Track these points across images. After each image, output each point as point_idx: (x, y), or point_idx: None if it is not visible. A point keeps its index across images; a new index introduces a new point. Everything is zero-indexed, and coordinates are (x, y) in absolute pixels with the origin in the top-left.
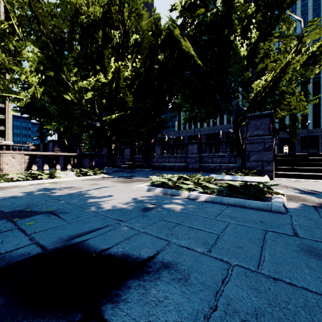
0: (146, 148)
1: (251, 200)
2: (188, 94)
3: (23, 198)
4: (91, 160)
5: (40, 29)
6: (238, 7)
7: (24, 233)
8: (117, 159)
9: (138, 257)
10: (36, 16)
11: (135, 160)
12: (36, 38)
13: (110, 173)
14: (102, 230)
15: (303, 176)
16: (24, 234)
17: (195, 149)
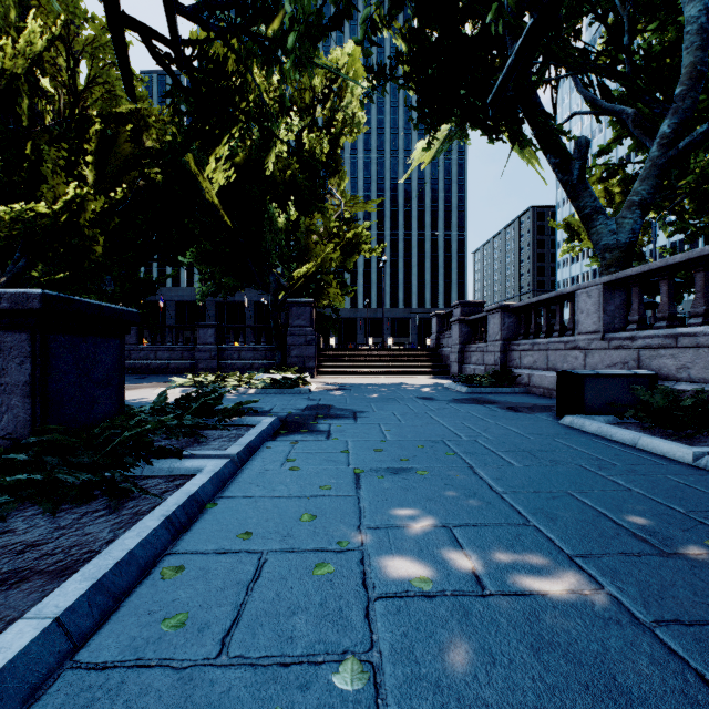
0: None
1: (289, 388)
2: (207, 253)
3: None
4: None
5: None
6: (277, 157)
7: None
8: None
9: None
10: None
11: None
12: None
13: None
14: None
15: (342, 373)
16: None
17: (211, 337)
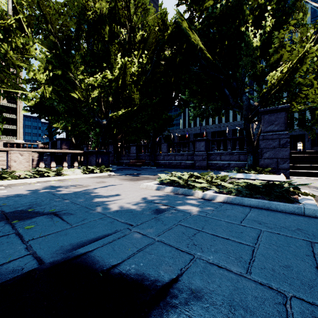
0: (152, 145)
1: (277, 202)
2: (196, 90)
3: (27, 197)
4: (97, 157)
5: (48, 28)
6: None
7: (21, 240)
8: (123, 157)
9: (157, 280)
10: (44, 15)
11: (141, 157)
12: (45, 37)
13: (117, 170)
14: (110, 237)
15: None
16: (21, 240)
17: (202, 146)
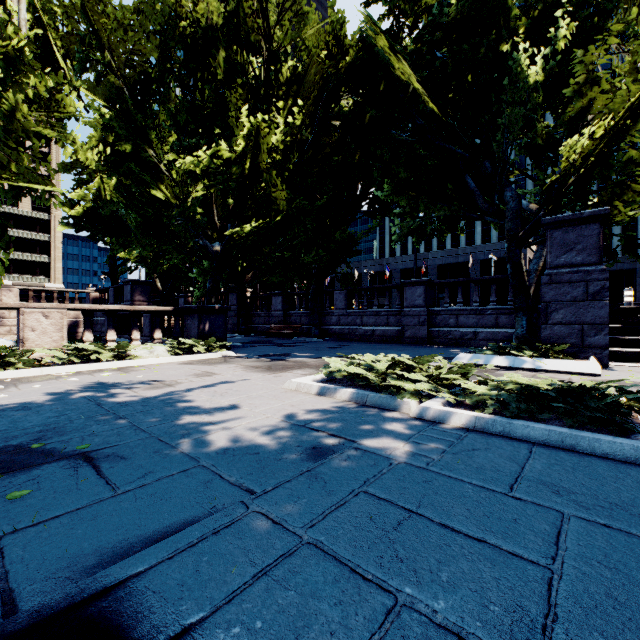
0: (314, 294)
1: (595, 435)
2: (406, 179)
3: (41, 411)
4: (202, 320)
5: (105, 59)
6: None
7: None
8: (257, 318)
9: None
10: (96, 33)
11: (293, 319)
12: (97, 78)
13: (242, 347)
14: (195, 528)
15: None
16: None
17: (419, 297)
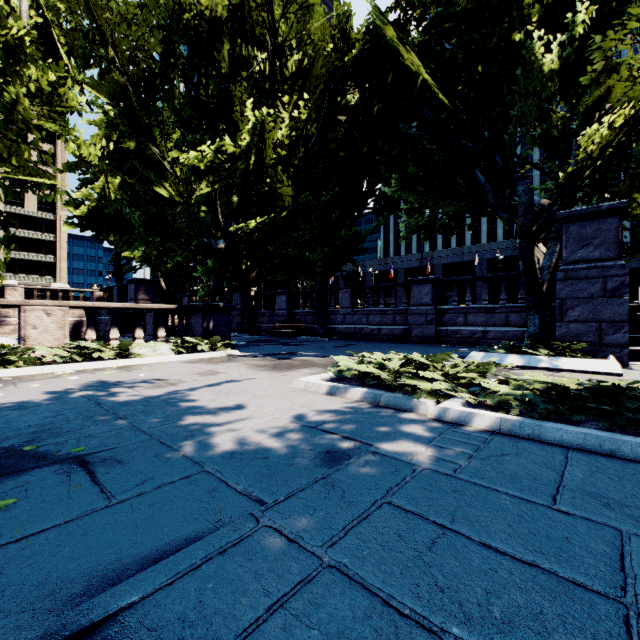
0: (319, 293)
1: (637, 439)
2: (415, 174)
3: (38, 411)
4: (206, 318)
5: (108, 55)
6: None
7: None
8: (261, 317)
9: None
10: (99, 29)
11: (297, 318)
12: (101, 74)
13: (247, 346)
14: (198, 546)
15: None
16: None
17: (426, 295)
